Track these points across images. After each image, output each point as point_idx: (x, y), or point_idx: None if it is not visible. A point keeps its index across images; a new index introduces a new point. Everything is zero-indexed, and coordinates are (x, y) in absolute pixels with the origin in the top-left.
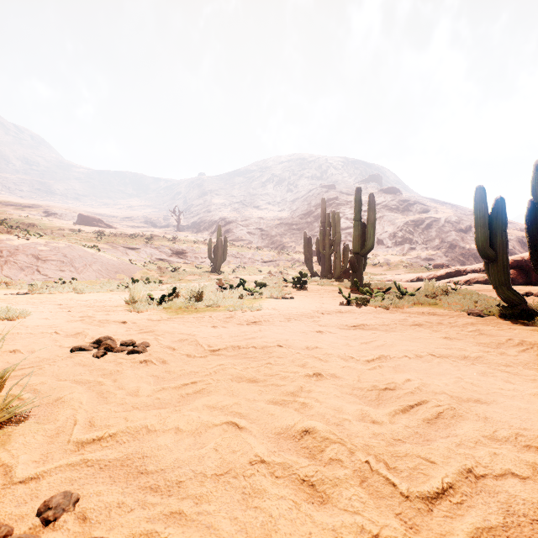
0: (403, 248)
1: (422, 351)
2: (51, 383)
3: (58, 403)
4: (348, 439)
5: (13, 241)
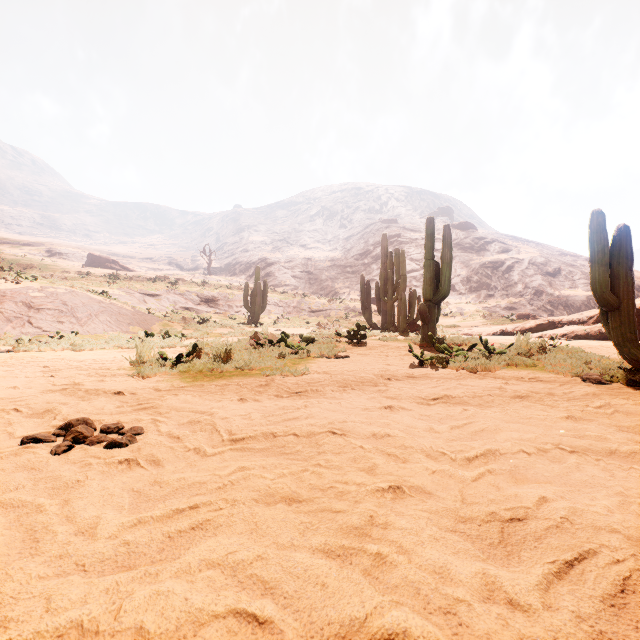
0: (480, 295)
1: (543, 441)
2: None
3: None
4: None
5: None
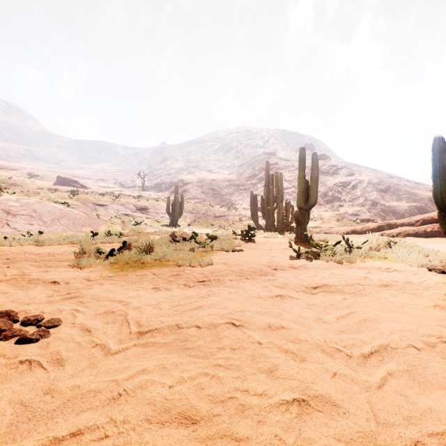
0: (333, 205)
1: (425, 333)
2: None
3: None
4: None
5: None
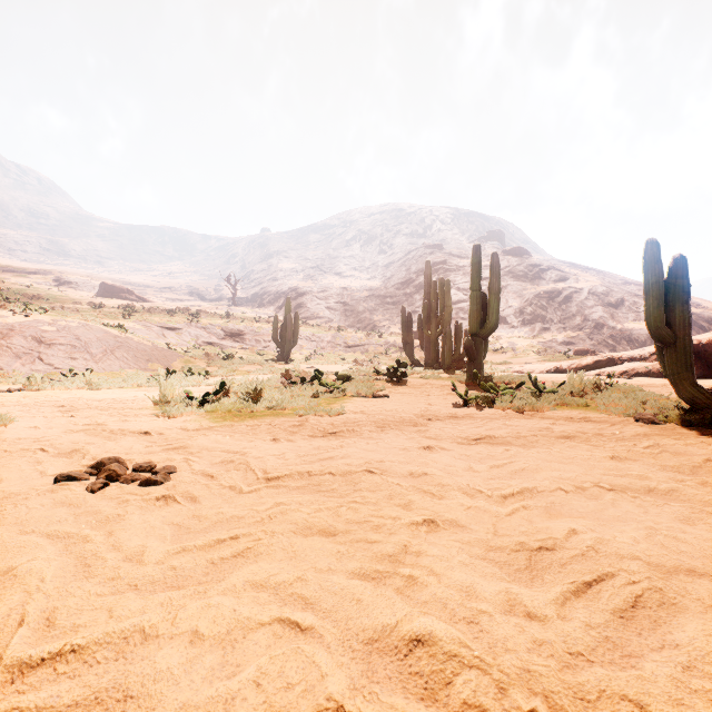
0: (534, 328)
1: (583, 480)
2: (7, 539)
3: (6, 578)
4: (492, 656)
5: (7, 318)
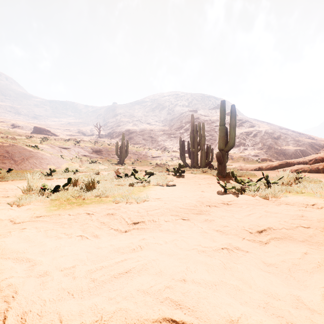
0: (240, 149)
1: None
2: None
3: None
4: None
5: None
